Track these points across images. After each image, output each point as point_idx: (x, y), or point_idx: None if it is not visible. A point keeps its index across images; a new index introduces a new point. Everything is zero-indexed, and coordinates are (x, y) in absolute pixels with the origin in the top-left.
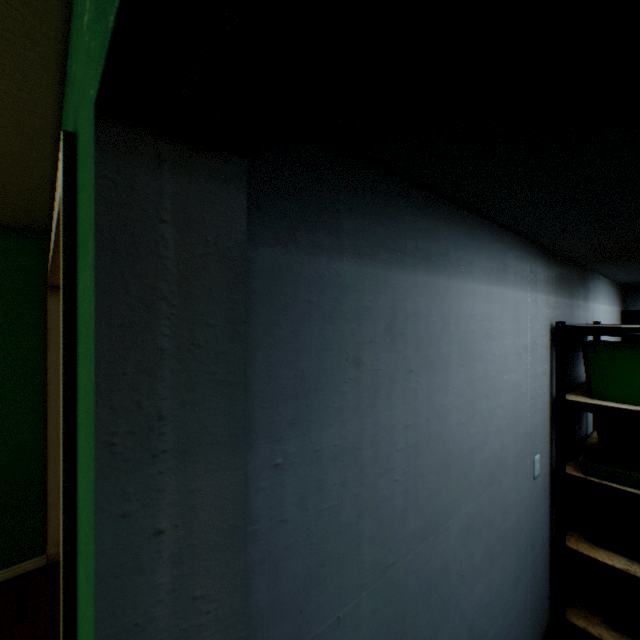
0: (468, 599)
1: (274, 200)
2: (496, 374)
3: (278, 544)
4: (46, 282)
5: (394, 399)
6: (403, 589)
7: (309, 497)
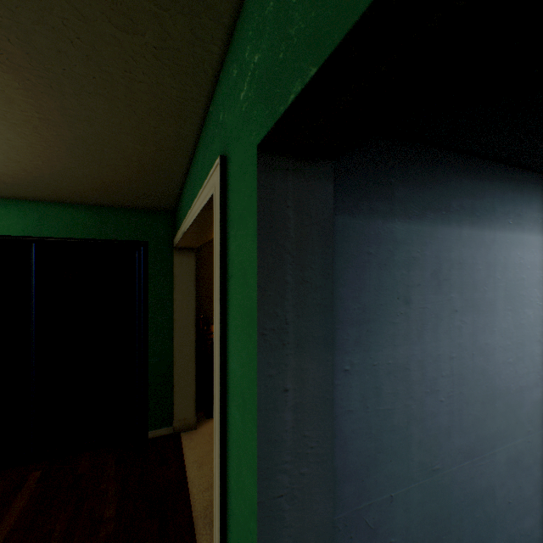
0: (516, 527)
1: (343, 182)
2: None
3: (346, 427)
4: (172, 245)
5: (439, 333)
6: (448, 494)
7: (368, 398)
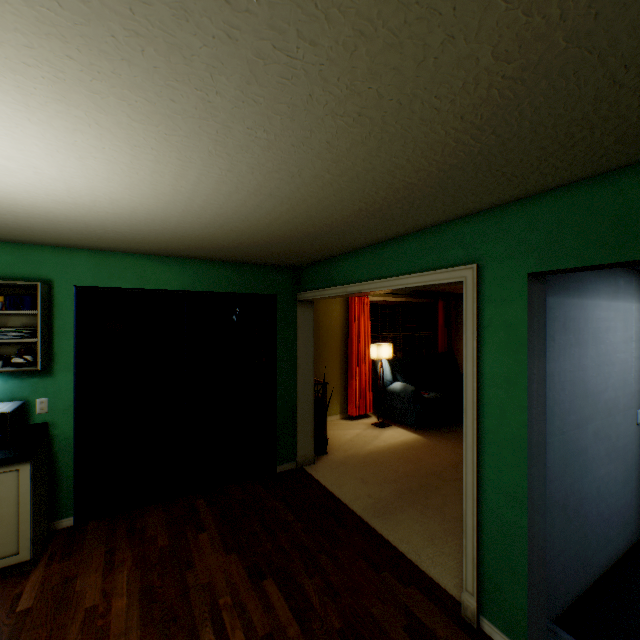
0: (596, 472)
1: None
2: (611, 353)
3: None
4: (295, 298)
5: (565, 357)
6: (568, 446)
7: None
